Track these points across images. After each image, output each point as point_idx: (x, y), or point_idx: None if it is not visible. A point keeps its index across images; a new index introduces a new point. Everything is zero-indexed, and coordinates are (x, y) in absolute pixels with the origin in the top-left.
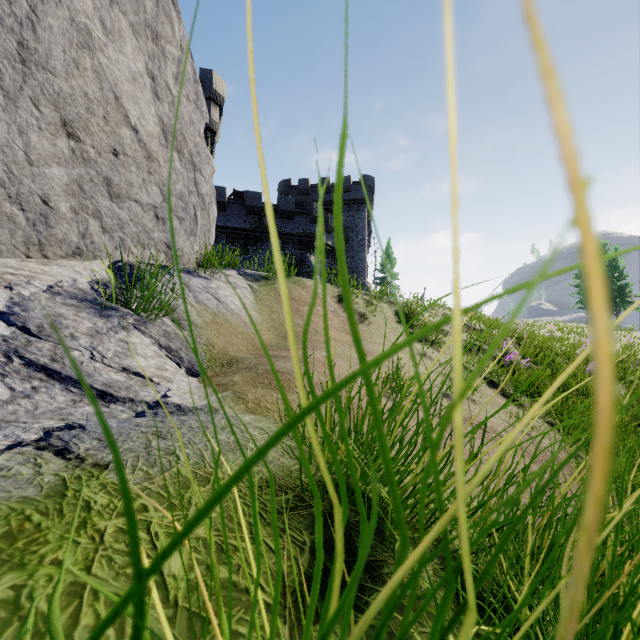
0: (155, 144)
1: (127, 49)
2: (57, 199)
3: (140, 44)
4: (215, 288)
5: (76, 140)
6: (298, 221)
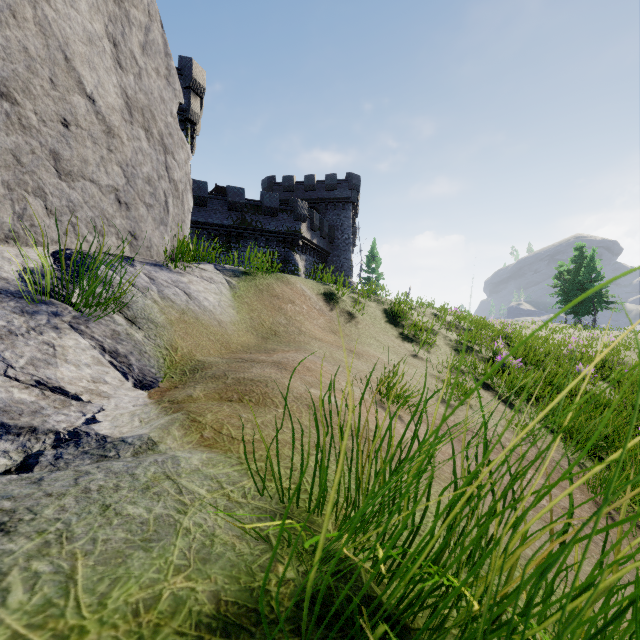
0: (117, 118)
1: (81, 5)
2: None
3: (98, 2)
4: (186, 283)
5: (12, 102)
6: (282, 218)
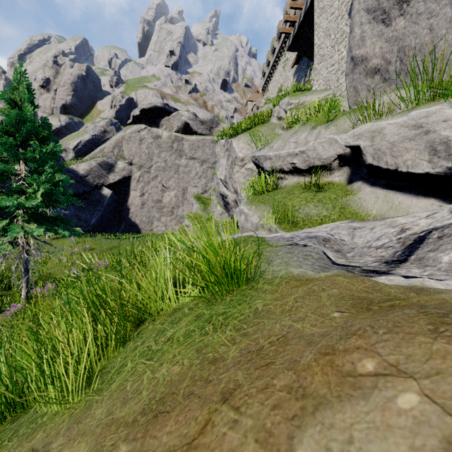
0: None
1: None
2: None
3: None
4: None
5: None
6: None
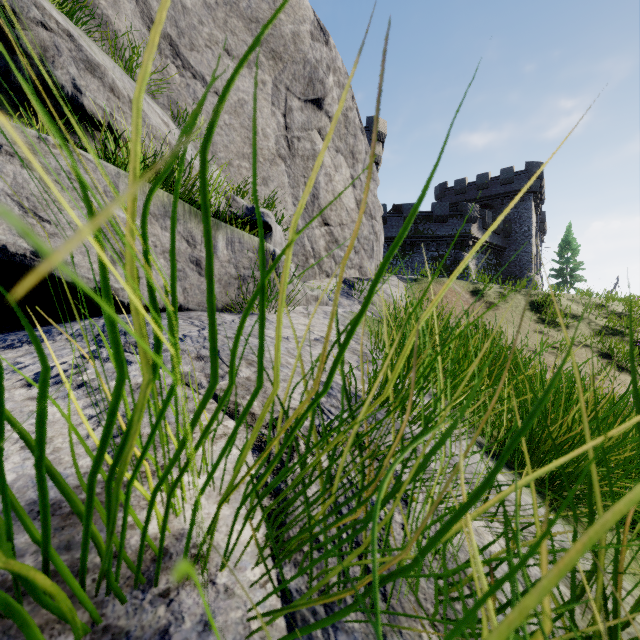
0: (354, 214)
1: (343, 171)
2: (323, 254)
3: (347, 164)
4: (385, 288)
5: (327, 225)
6: (452, 223)
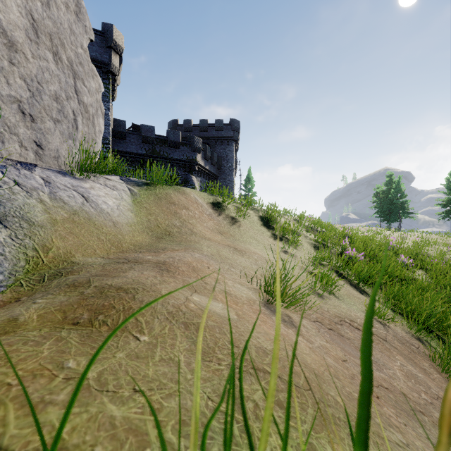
0: (20, 35)
1: None
2: None
3: None
4: (87, 188)
5: None
6: (183, 150)
